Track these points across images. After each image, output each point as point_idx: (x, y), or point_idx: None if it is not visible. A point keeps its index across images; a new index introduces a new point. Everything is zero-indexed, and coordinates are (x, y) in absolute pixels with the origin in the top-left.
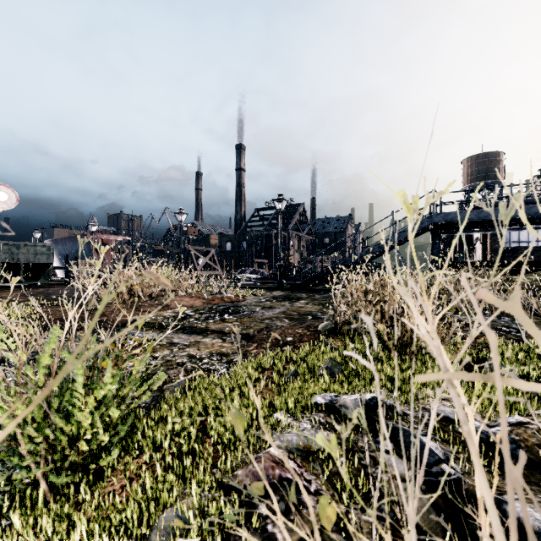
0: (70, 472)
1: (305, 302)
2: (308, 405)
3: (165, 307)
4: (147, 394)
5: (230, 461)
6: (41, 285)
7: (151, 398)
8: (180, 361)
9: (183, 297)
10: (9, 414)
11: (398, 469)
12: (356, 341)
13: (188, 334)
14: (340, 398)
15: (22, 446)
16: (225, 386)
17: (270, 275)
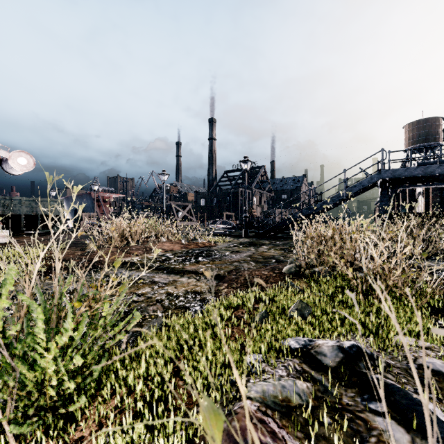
0: (36, 419)
1: (268, 247)
2: (281, 348)
3: (149, 250)
4: (122, 333)
5: None
6: (55, 232)
7: (131, 333)
8: (159, 298)
9: (164, 243)
10: None
11: (399, 440)
12: (321, 283)
13: (168, 274)
14: (314, 343)
15: None
16: (198, 325)
17: (237, 226)
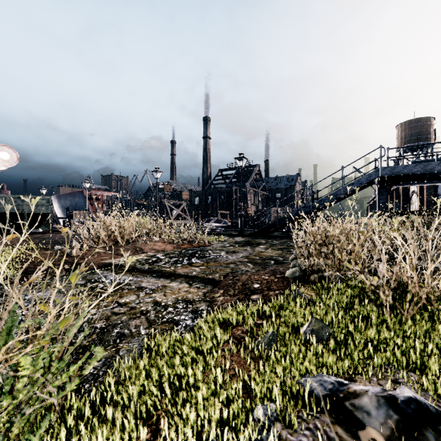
0: None
1: (265, 247)
2: (299, 394)
3: (139, 251)
4: (74, 381)
5: None
6: (43, 231)
7: (103, 360)
8: (144, 309)
9: (156, 242)
10: None
11: None
12: (333, 292)
13: (157, 277)
14: (348, 389)
15: None
16: (187, 354)
17: (232, 224)
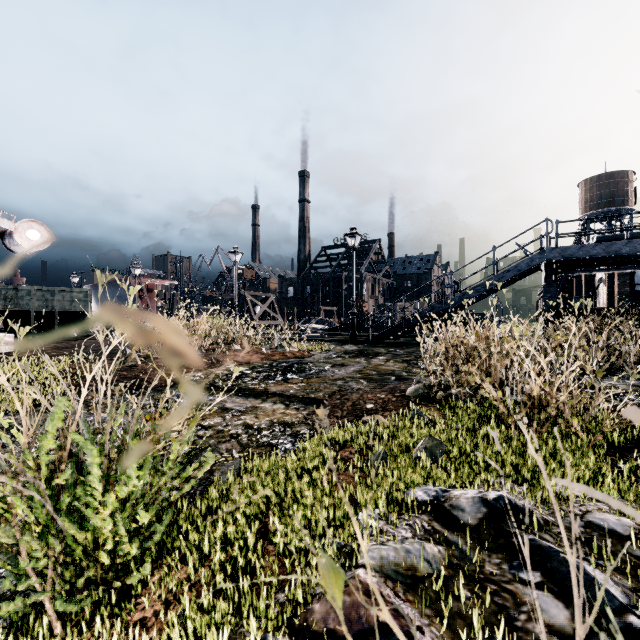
0: (86, 594)
1: (385, 358)
2: (404, 501)
3: (216, 363)
4: (191, 482)
5: (301, 584)
6: (78, 336)
7: (198, 481)
8: (234, 432)
9: (237, 352)
10: (6, 513)
11: (556, 617)
12: (459, 411)
13: (244, 397)
14: (449, 494)
15: (23, 556)
16: (291, 470)
17: (340, 326)
